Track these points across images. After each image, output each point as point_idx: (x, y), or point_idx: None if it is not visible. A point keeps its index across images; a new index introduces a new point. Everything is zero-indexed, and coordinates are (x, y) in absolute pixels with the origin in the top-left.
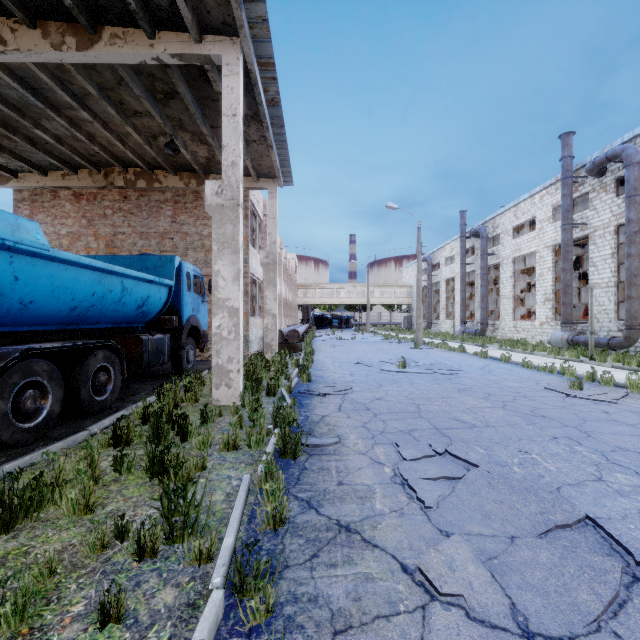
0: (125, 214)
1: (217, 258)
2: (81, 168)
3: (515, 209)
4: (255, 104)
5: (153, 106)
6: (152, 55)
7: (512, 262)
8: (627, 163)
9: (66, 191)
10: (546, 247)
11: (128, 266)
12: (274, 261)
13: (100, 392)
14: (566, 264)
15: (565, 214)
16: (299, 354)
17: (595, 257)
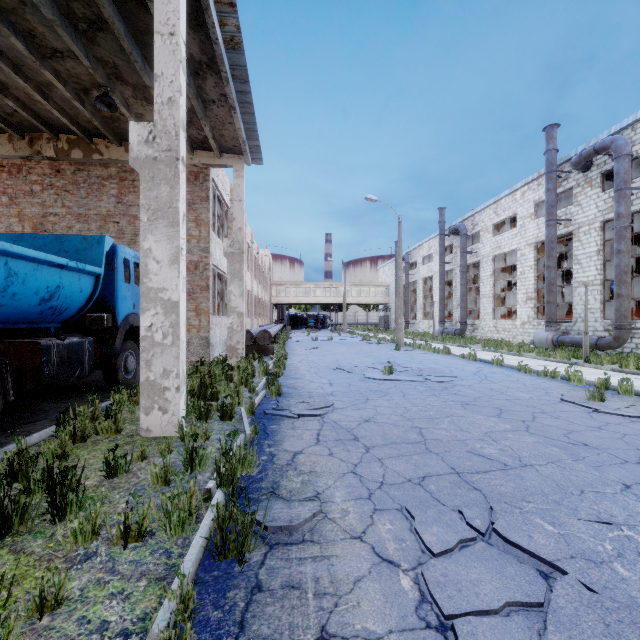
0: (58, 191)
1: (147, 232)
2: None
3: (495, 206)
4: (210, 45)
5: (74, 40)
6: None
7: (492, 260)
8: (617, 155)
9: None
10: (528, 244)
11: (40, 248)
12: (240, 251)
13: None
14: (551, 261)
15: (550, 209)
16: (270, 358)
17: (580, 254)
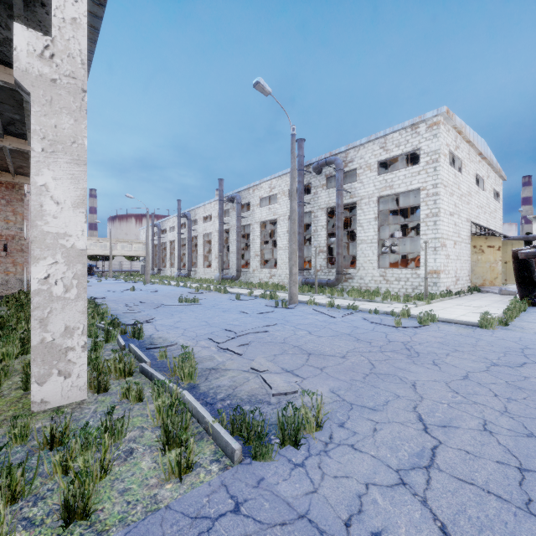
0: None
1: None
2: None
3: (204, 207)
4: None
5: None
6: (1, 144)
7: (203, 236)
8: (237, 202)
9: None
10: (216, 231)
11: None
12: None
13: None
14: (221, 241)
15: (220, 217)
16: None
17: (231, 239)
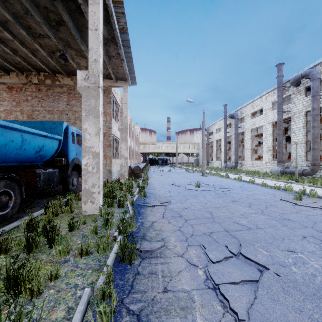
0: (39, 99)
1: (85, 120)
2: (11, 72)
3: (252, 104)
4: (112, 31)
5: (49, 30)
6: None
7: (250, 131)
8: (312, 78)
9: (3, 85)
10: (268, 123)
11: (33, 127)
12: (126, 127)
13: (3, 208)
14: (279, 131)
15: (279, 106)
16: (140, 179)
17: (294, 128)
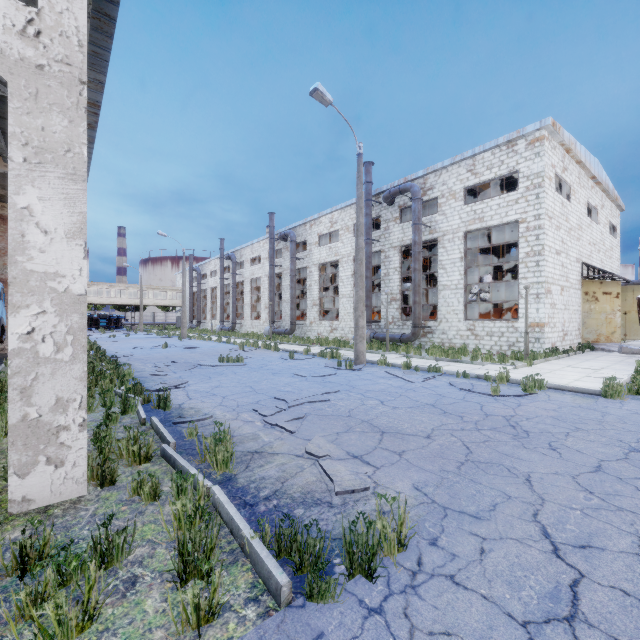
0: None
1: None
2: None
3: (252, 247)
4: None
5: None
6: (6, 170)
7: (250, 281)
8: (291, 241)
9: None
10: (266, 275)
11: None
12: None
13: None
14: (271, 288)
15: (271, 259)
16: None
17: (284, 285)
